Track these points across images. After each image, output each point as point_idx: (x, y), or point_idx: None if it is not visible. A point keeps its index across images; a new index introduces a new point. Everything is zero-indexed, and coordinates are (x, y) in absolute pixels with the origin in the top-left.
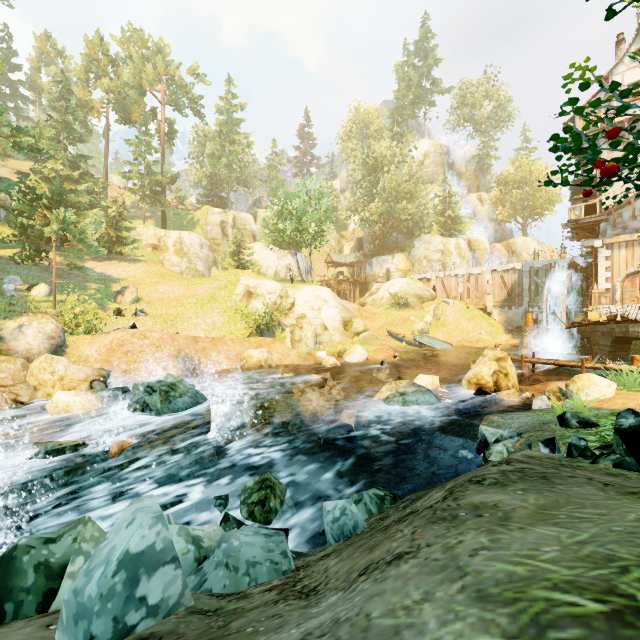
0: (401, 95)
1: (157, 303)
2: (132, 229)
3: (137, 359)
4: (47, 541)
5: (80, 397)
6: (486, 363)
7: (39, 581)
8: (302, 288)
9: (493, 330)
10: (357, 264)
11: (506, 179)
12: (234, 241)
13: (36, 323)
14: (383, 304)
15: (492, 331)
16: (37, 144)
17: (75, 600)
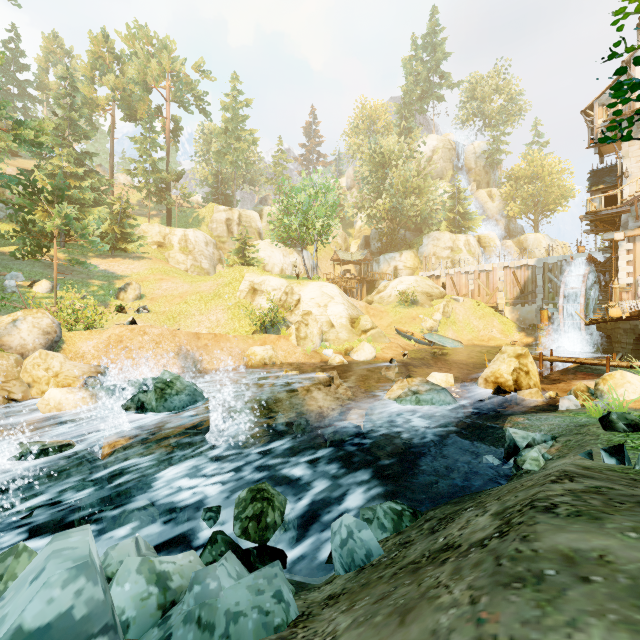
0: (409, 90)
1: (160, 300)
2: (136, 226)
3: (136, 356)
4: None
5: (73, 394)
6: (505, 360)
7: None
8: (308, 284)
9: (505, 328)
10: (364, 262)
11: (517, 174)
12: (239, 238)
13: (31, 317)
14: (391, 302)
15: (504, 329)
16: (38, 138)
17: None
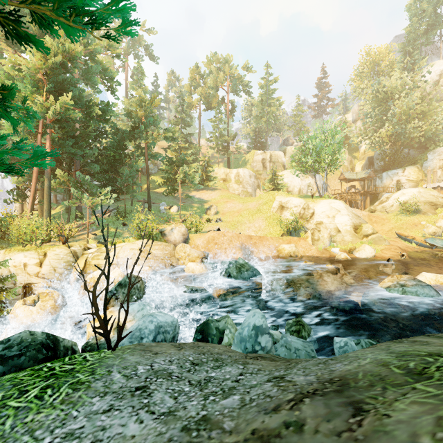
0: (413, 29)
1: (227, 214)
2: (213, 171)
3: (220, 247)
4: (217, 320)
5: (198, 266)
6: None
7: (217, 333)
8: (320, 202)
9: None
10: (367, 178)
11: None
12: (271, 172)
13: (177, 227)
14: (392, 211)
15: None
16: (173, 135)
17: (239, 336)
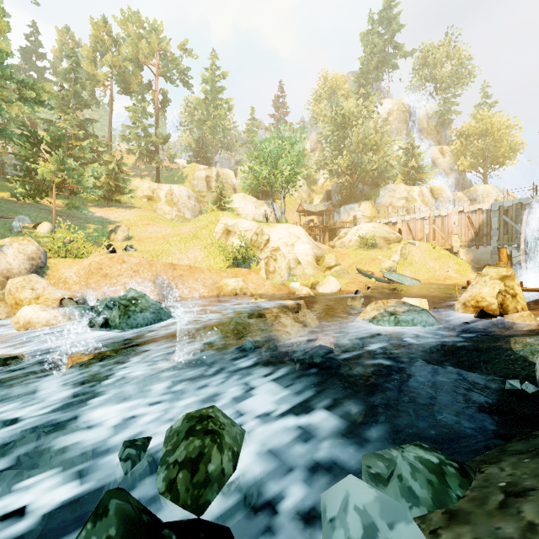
0: (366, 60)
1: (146, 241)
2: (129, 180)
3: (115, 282)
4: None
5: (44, 312)
6: (487, 283)
7: None
8: (276, 226)
9: (460, 268)
10: (326, 213)
11: (467, 132)
12: (216, 190)
13: (17, 244)
14: (351, 246)
15: (459, 269)
16: (40, 96)
17: None
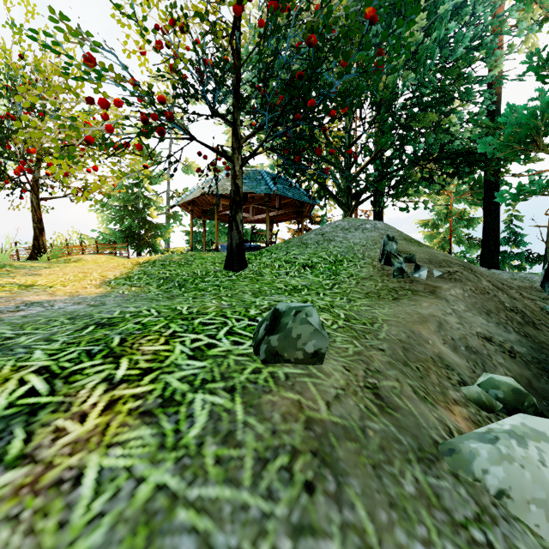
0: None
1: None
2: None
3: None
4: None
5: None
6: None
7: None
8: None
9: None
10: None
11: None
12: None
13: None
14: None
15: None
16: None
17: None
